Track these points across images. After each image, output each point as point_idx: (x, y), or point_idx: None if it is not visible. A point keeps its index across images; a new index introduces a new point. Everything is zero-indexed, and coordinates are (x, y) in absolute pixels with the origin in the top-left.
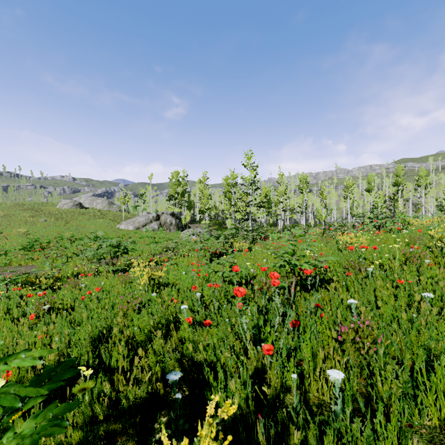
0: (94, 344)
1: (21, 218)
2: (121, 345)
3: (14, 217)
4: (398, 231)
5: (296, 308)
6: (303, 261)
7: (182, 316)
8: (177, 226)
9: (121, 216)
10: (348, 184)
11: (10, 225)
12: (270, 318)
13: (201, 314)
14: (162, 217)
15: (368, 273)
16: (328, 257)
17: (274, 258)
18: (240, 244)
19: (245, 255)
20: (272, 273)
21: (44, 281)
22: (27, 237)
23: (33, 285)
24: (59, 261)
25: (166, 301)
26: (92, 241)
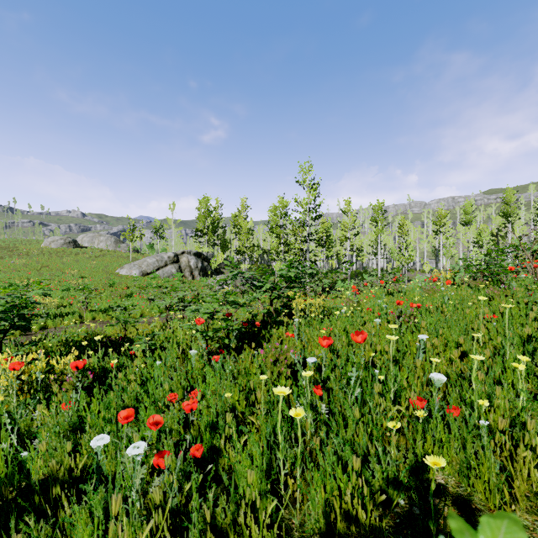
0: None
1: None
2: None
3: None
4: None
5: None
6: None
7: None
8: (204, 271)
9: (129, 258)
10: (440, 214)
11: None
12: None
13: None
14: (182, 259)
15: None
16: None
17: None
18: (307, 301)
19: None
20: None
21: None
22: None
23: None
24: None
25: None
26: None
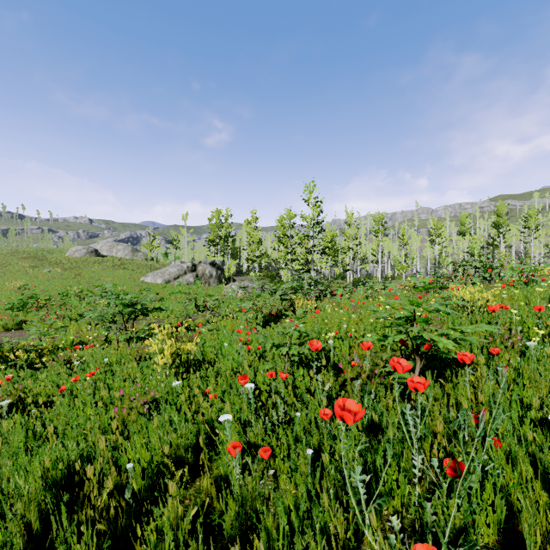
0: (56, 491)
1: (20, 269)
2: (102, 499)
3: (10, 268)
4: (524, 284)
5: (433, 421)
6: (436, 333)
7: (221, 437)
8: (219, 279)
9: (147, 266)
10: (435, 226)
11: (3, 278)
12: (399, 453)
13: (256, 430)
14: (199, 268)
15: (544, 353)
16: (480, 326)
17: (384, 327)
18: (304, 302)
19: (312, 317)
20: (395, 359)
21: (21, 356)
22: (23, 293)
23: (4, 362)
24: (59, 325)
25: (197, 395)
26: (97, 298)
